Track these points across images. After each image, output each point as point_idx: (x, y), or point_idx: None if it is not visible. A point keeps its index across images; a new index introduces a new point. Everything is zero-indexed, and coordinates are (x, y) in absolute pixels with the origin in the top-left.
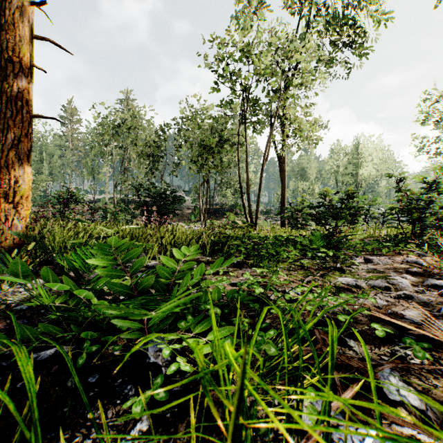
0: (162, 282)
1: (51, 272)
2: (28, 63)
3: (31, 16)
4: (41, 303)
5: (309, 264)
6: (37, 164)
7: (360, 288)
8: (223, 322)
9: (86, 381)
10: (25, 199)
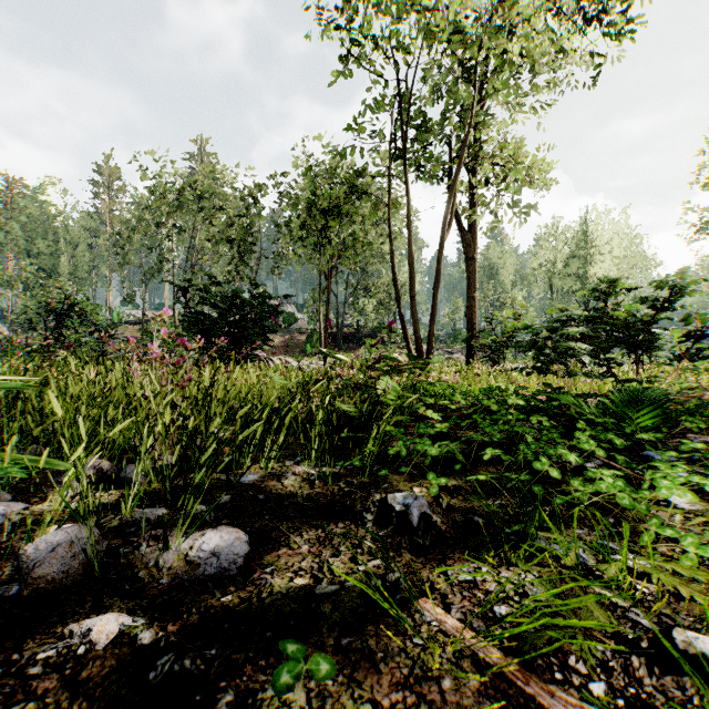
0: None
1: None
2: None
3: None
4: None
5: None
6: (50, 259)
7: None
8: None
9: None
10: None
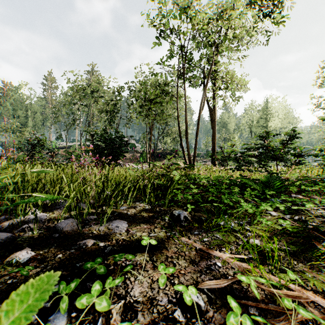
0: None
1: None
2: None
3: None
4: None
5: (299, 230)
6: (23, 119)
7: None
8: None
9: None
10: None
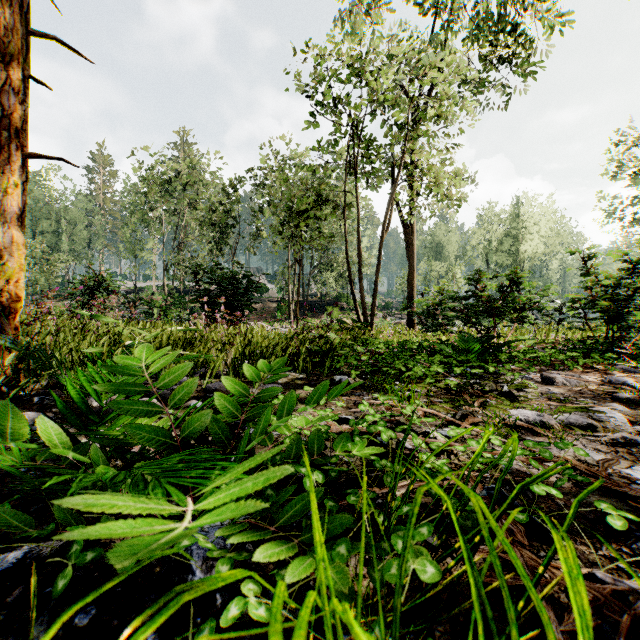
0: (226, 418)
1: (15, 411)
2: (19, 71)
3: (26, 0)
4: (5, 464)
5: (459, 387)
6: (52, 237)
7: (548, 428)
8: (329, 500)
9: (71, 622)
10: (15, 285)
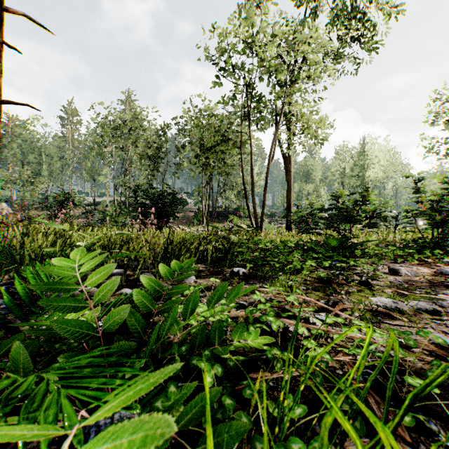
0: None
1: None
2: None
3: None
4: None
5: (328, 277)
6: (36, 166)
7: (402, 313)
8: (227, 397)
9: None
10: None
